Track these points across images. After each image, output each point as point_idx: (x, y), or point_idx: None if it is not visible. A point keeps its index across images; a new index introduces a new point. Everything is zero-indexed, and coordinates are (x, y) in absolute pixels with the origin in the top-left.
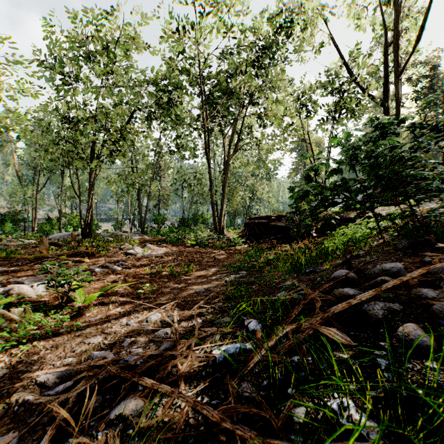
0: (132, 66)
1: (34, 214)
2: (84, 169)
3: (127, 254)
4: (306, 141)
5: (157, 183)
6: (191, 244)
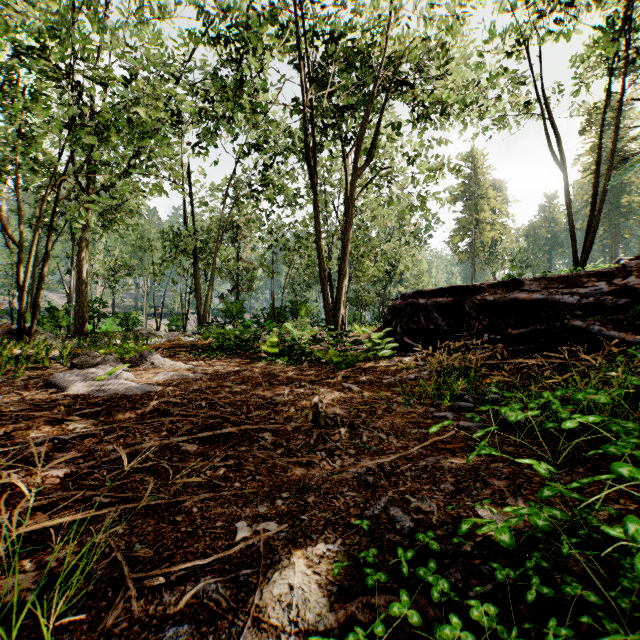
0: (164, 4)
1: (30, 300)
2: (108, 225)
3: (48, 384)
4: (480, 184)
5: (230, 249)
6: (266, 354)
